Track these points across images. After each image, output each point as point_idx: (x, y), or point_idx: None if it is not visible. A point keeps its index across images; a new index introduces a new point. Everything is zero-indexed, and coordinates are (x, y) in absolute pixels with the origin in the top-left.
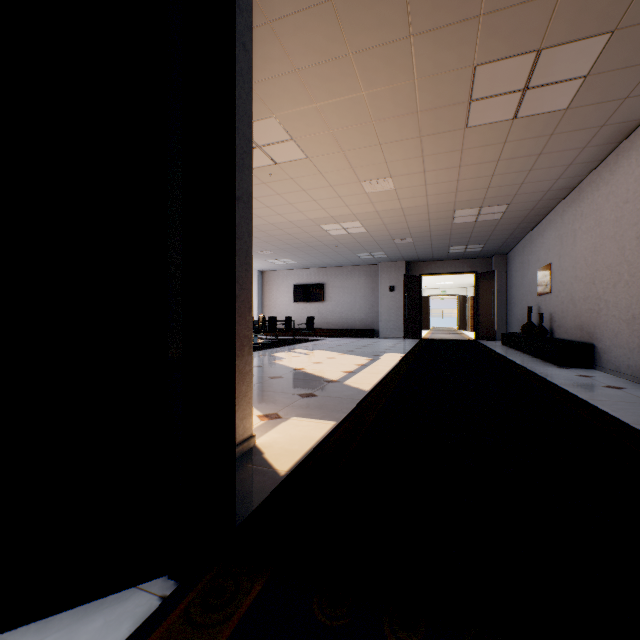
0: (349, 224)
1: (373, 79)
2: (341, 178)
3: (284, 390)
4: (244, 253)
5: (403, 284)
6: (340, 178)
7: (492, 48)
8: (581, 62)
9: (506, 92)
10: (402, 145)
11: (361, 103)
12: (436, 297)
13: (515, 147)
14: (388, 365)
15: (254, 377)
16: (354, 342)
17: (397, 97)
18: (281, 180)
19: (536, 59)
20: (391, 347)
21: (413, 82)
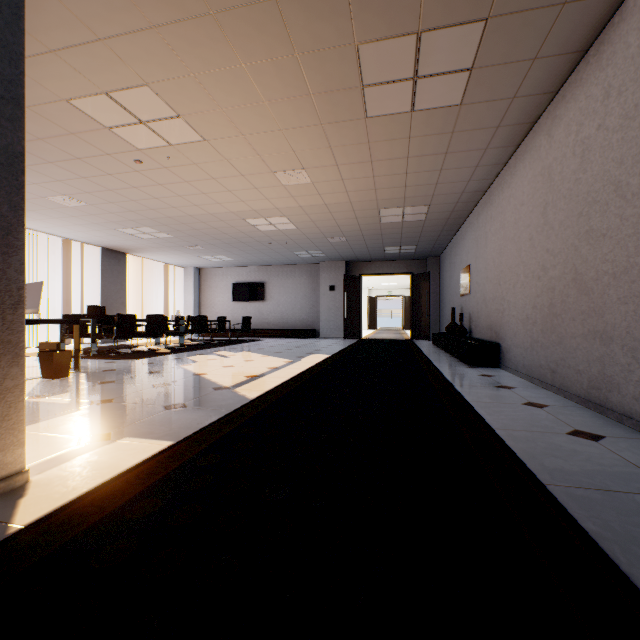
0: (276, 219)
1: (249, 48)
2: (251, 167)
3: (154, 401)
4: (0, 231)
5: (343, 284)
6: (250, 167)
7: (369, 24)
8: (463, 52)
9: (397, 79)
10: (305, 133)
11: (245, 78)
12: (385, 298)
13: (421, 143)
14: (302, 368)
15: (135, 385)
16: (290, 343)
17: (283, 74)
18: (184, 165)
19: (418, 43)
20: (323, 348)
21: (295, 57)
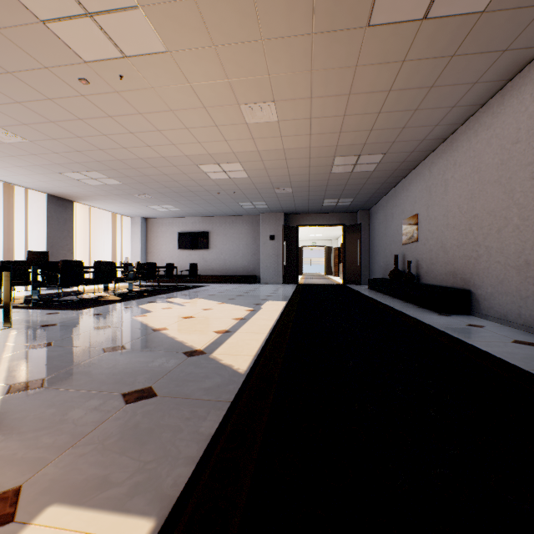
0: (230, 166)
1: None
2: (216, 96)
3: (105, 382)
4: None
5: (282, 234)
6: (215, 95)
7: None
8: None
9: None
10: (289, 46)
11: None
12: (307, 248)
13: (411, 71)
14: (271, 318)
15: (79, 350)
16: (236, 288)
17: None
18: (139, 89)
19: None
20: (272, 293)
21: None
